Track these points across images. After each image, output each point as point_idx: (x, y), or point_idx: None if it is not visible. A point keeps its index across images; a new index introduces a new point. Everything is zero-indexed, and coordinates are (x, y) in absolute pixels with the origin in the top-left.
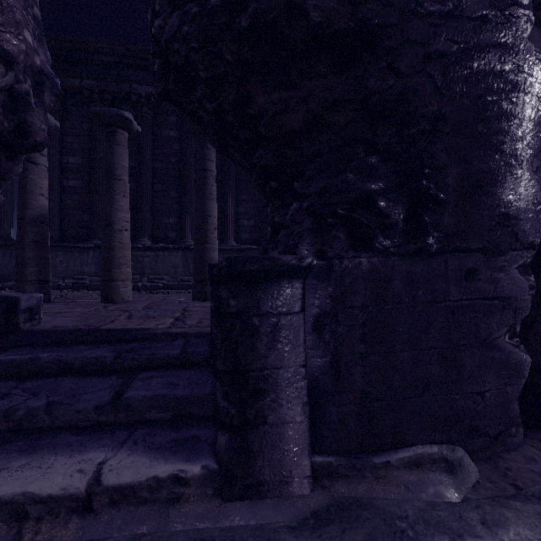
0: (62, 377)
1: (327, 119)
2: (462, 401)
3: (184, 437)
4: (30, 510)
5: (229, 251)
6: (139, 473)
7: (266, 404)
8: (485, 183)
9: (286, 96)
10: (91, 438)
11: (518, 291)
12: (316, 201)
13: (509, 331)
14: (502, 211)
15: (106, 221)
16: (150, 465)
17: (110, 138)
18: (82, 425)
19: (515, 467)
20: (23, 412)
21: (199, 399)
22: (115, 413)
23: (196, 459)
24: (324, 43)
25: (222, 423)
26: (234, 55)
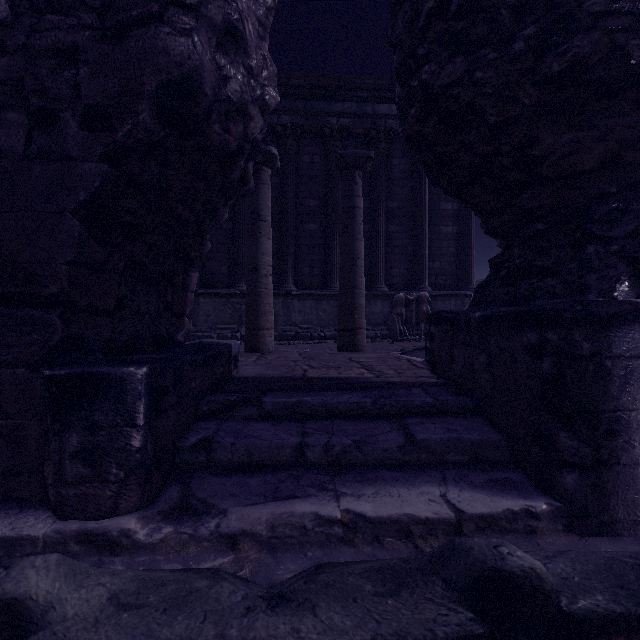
0: (335, 420)
1: (622, 157)
2: None
3: (497, 478)
4: (413, 529)
5: (335, 297)
6: (490, 506)
7: (619, 445)
8: None
9: (581, 136)
10: (409, 475)
11: None
12: (629, 244)
13: None
14: None
15: (251, 266)
16: (492, 500)
17: (255, 176)
18: (390, 463)
19: None
20: (339, 449)
21: (493, 444)
22: (417, 454)
23: (532, 497)
24: (635, 81)
25: (563, 462)
26: (532, 98)
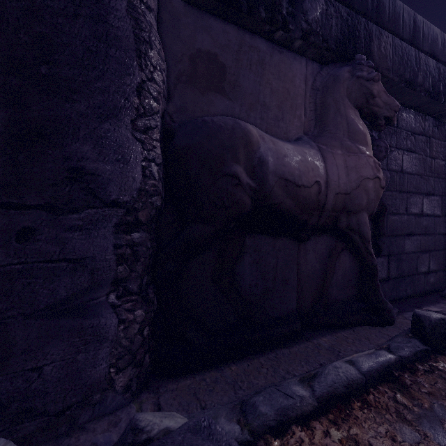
0: None
1: None
2: (8, 383)
3: None
4: None
5: None
6: None
7: None
8: (49, 132)
9: None
10: None
11: (98, 251)
12: None
13: (115, 291)
14: (74, 165)
15: None
16: None
17: None
18: None
19: (79, 443)
20: None
21: None
22: None
23: None
24: None
25: None
26: None
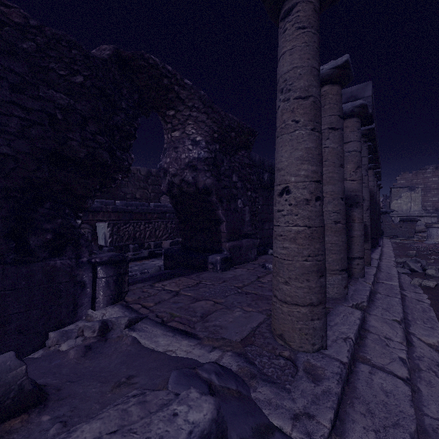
0: None
1: None
2: None
3: None
4: None
5: None
6: None
7: None
8: None
9: None
10: None
11: None
12: None
13: None
14: None
15: None
16: None
17: None
18: None
19: None
20: None
21: None
22: None
23: None
24: None
25: None
26: None
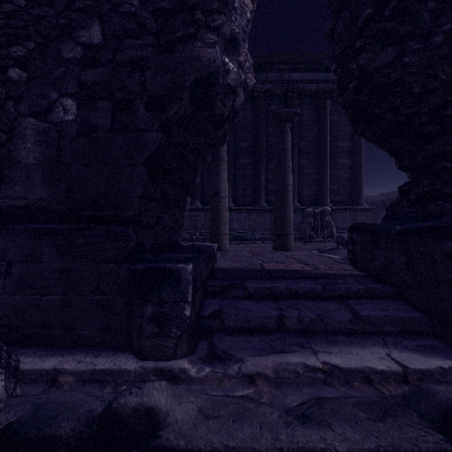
0: (297, 300)
1: None
2: None
3: (424, 344)
4: (372, 377)
5: (261, 211)
6: (426, 364)
7: None
8: None
9: None
10: (359, 339)
11: None
12: None
13: None
14: None
15: (214, 191)
16: (425, 359)
17: None
18: (343, 331)
19: None
20: (307, 320)
21: (417, 320)
22: (362, 325)
23: None
24: None
25: None
26: (448, 75)
